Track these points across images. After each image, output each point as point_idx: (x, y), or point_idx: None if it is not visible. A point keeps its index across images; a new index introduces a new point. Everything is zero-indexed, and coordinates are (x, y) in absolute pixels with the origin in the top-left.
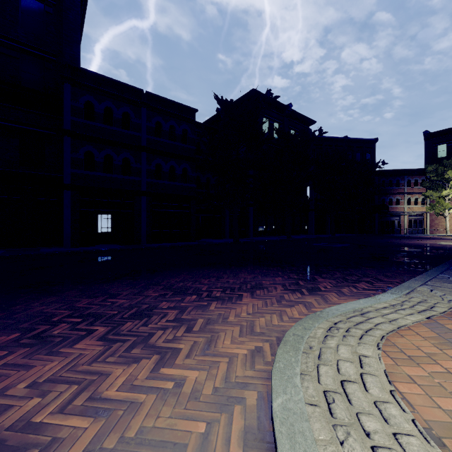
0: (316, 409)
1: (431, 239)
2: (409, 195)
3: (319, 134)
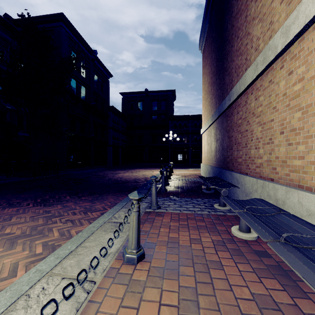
0: None
1: None
2: None
3: None
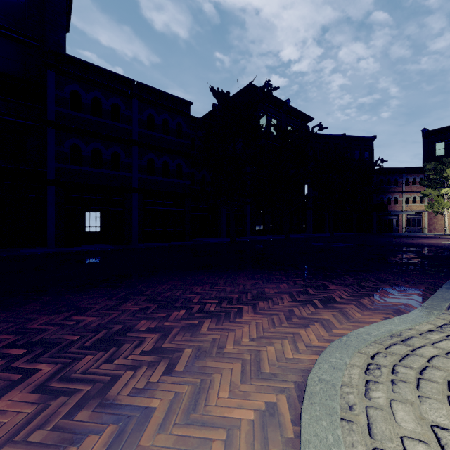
0: None
1: (432, 238)
2: (408, 193)
3: (319, 130)
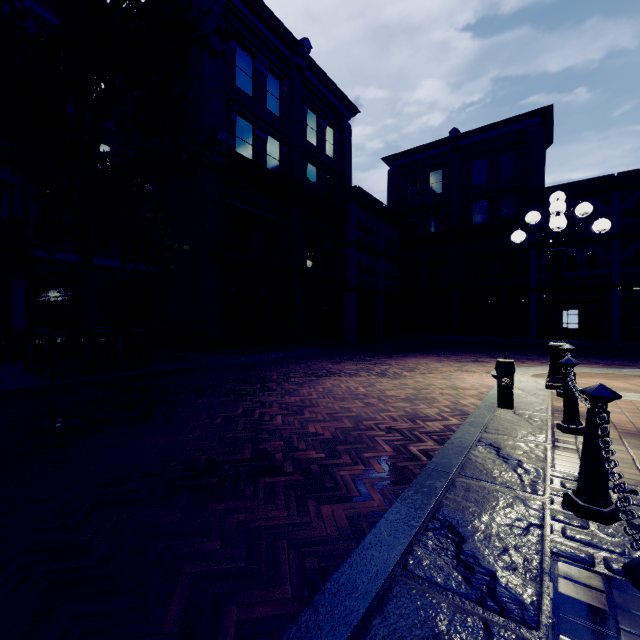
0: (542, 368)
1: None
2: None
3: None
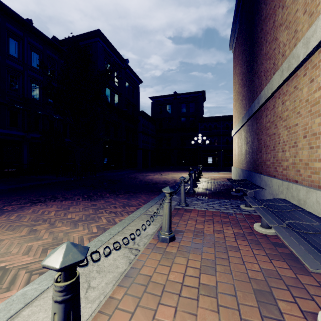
0: None
1: None
2: None
3: None
